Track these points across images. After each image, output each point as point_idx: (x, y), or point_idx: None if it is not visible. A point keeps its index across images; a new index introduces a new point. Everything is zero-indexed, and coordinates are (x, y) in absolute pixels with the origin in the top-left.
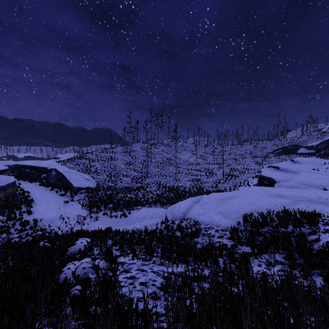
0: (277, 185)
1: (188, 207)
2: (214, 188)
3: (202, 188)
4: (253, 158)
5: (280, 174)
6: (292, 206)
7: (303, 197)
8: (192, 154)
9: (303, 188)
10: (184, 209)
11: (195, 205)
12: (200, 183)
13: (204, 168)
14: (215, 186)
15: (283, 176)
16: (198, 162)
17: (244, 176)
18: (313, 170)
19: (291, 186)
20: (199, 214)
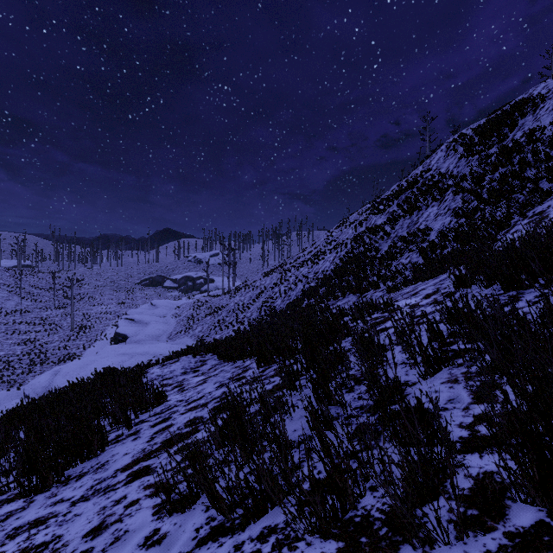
0: (129, 340)
1: (50, 381)
2: (62, 349)
3: (45, 353)
4: (114, 294)
5: (133, 329)
6: (128, 361)
7: (137, 353)
8: (9, 293)
9: (146, 341)
10: (47, 384)
11: (57, 377)
12: (39, 346)
13: (40, 318)
14: (63, 346)
15: (135, 331)
16: (26, 308)
17: (102, 324)
18: (161, 319)
19: (138, 341)
20: (64, 383)
